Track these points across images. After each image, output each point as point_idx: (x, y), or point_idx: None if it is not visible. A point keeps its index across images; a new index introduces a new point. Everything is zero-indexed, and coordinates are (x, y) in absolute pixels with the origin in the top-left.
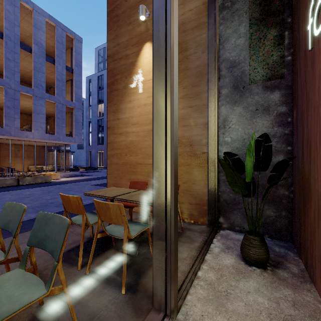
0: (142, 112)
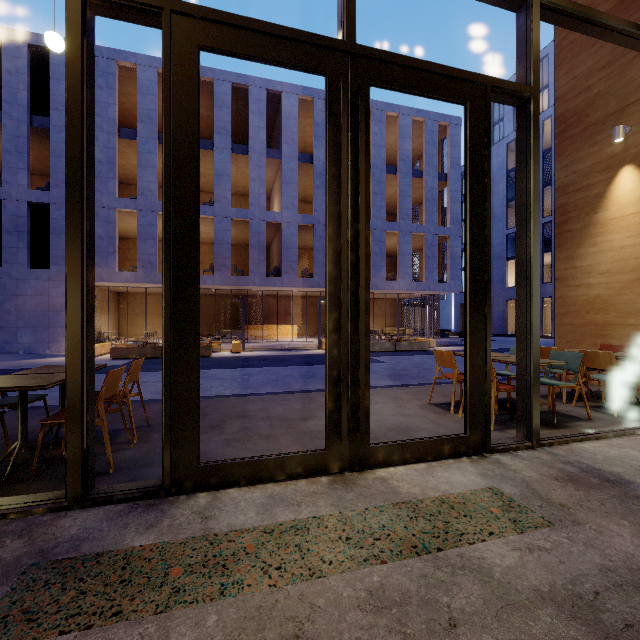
0: (616, 257)
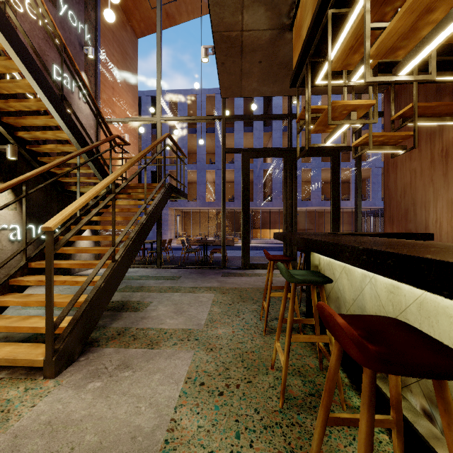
0: None
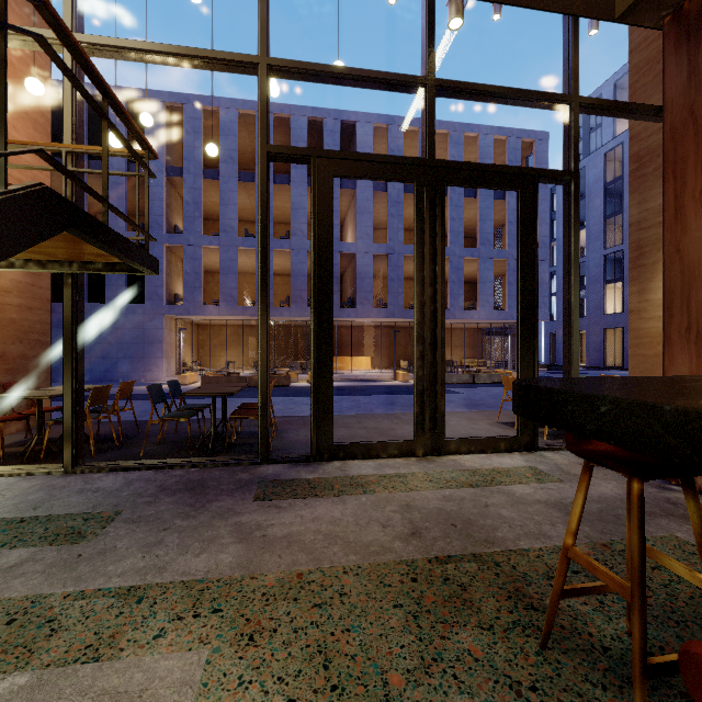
0: None
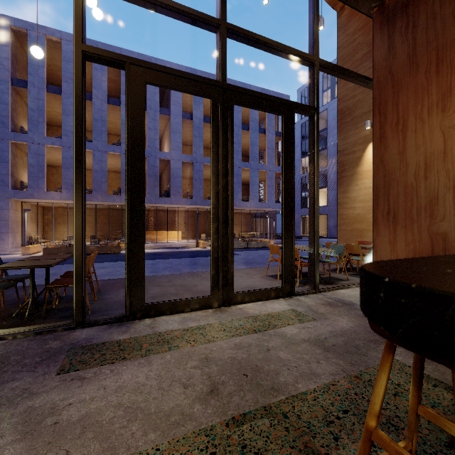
0: (367, 192)
